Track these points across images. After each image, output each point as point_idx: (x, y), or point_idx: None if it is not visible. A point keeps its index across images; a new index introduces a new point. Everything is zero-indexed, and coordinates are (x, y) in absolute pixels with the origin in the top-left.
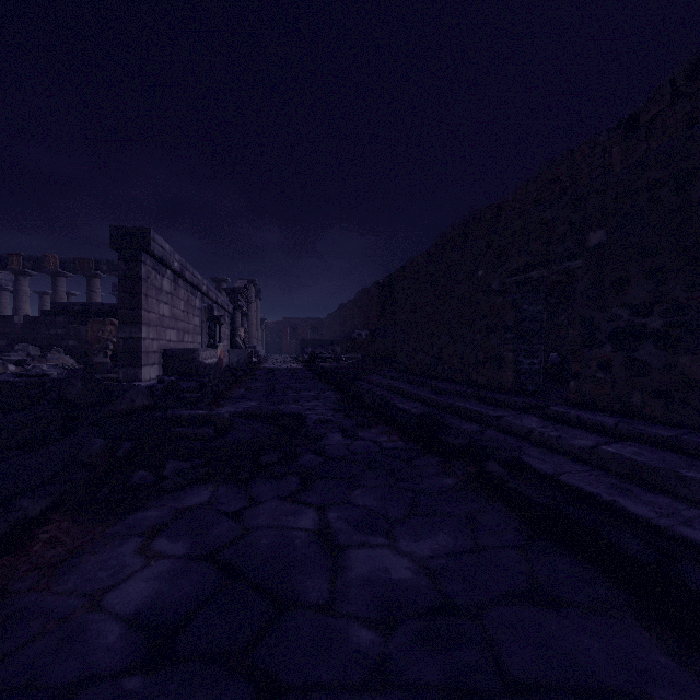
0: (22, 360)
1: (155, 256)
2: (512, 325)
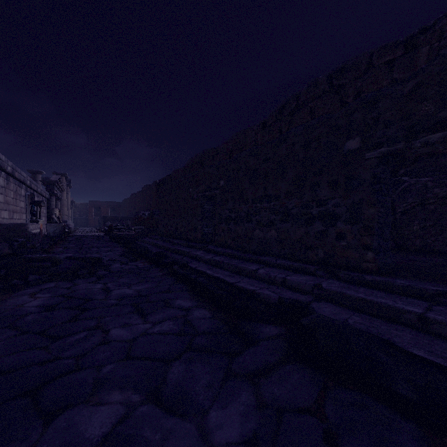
0: None
1: None
2: (200, 214)
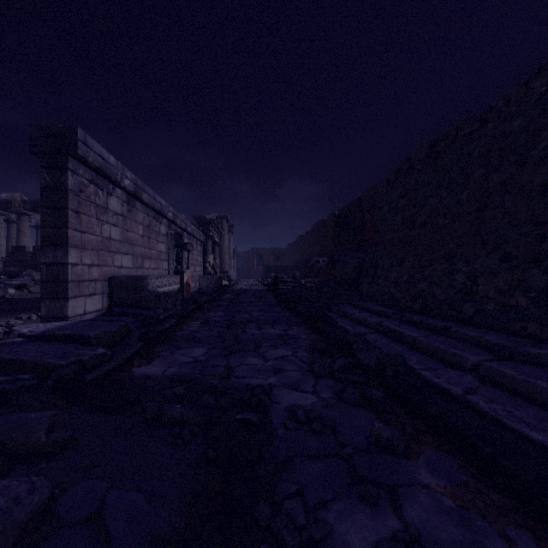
0: (22, 284)
1: (91, 165)
2: None
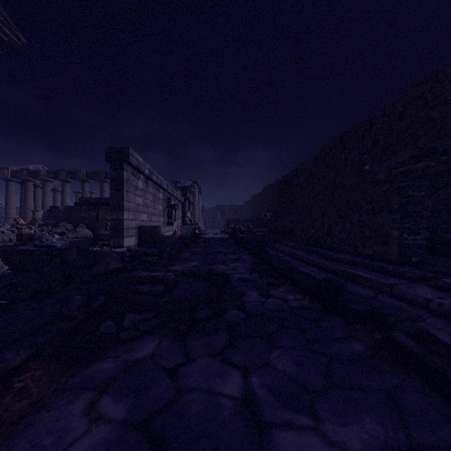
0: (62, 232)
1: (133, 165)
2: (397, 208)
